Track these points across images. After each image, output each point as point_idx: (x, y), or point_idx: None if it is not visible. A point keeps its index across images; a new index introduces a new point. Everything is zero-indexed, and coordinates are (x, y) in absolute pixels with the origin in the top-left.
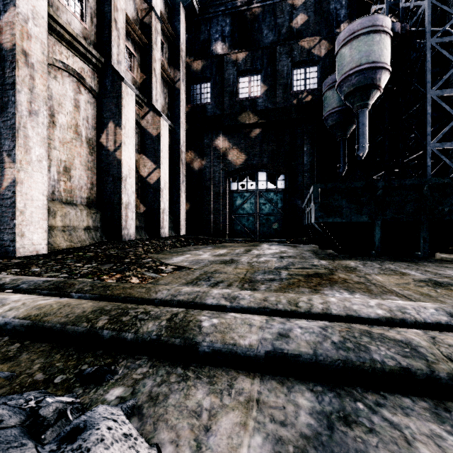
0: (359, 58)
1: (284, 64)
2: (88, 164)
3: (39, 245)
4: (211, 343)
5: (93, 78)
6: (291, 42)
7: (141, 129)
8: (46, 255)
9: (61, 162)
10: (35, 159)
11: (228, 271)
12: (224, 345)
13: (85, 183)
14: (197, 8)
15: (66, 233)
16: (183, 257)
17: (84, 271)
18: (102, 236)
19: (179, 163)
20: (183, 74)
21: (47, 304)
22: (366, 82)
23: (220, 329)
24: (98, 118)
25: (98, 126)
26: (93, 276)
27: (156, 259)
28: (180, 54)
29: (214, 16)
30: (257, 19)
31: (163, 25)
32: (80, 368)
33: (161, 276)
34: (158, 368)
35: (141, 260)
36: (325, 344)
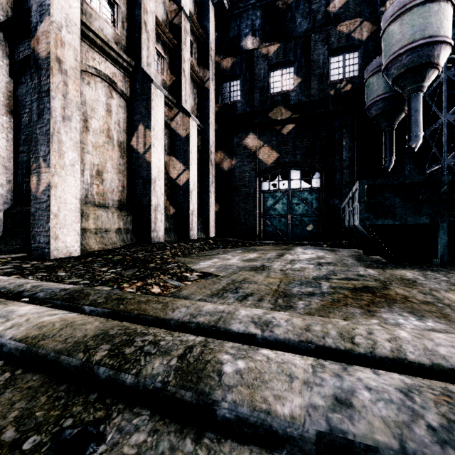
0: (412, 34)
1: (320, 52)
2: (120, 167)
3: (72, 247)
4: (235, 405)
5: (124, 83)
6: (327, 28)
7: (170, 131)
8: (77, 258)
9: (94, 166)
10: (68, 163)
11: (258, 280)
12: (252, 410)
13: (116, 186)
14: (226, 5)
15: (98, 235)
16: (211, 262)
17: (106, 277)
18: (132, 238)
19: (208, 163)
20: (213, 73)
21: (50, 322)
22: (420, 61)
23: (247, 380)
24: (129, 121)
25: (129, 129)
26: (113, 283)
27: (182, 263)
28: (209, 53)
29: (244, 11)
30: (289, 8)
31: (193, 25)
32: (61, 424)
33: (184, 284)
34: (159, 436)
35: (166, 265)
36: (416, 429)
